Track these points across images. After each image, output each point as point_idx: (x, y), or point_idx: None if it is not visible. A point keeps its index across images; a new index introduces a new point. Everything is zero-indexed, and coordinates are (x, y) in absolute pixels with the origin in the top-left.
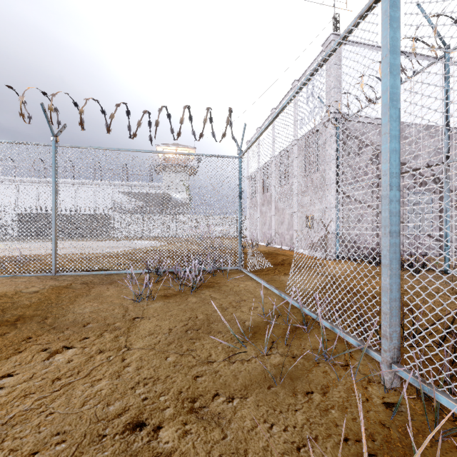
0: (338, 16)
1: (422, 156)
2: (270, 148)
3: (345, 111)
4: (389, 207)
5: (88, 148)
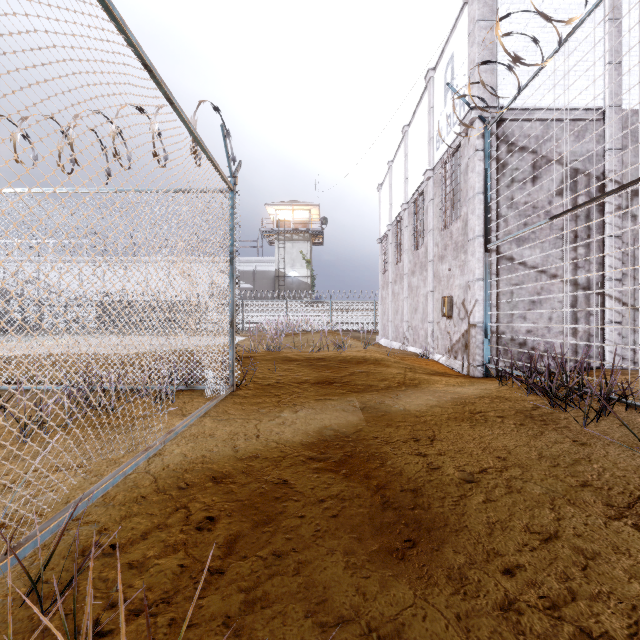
0: None
1: None
2: (402, 191)
3: (505, 104)
4: None
5: None
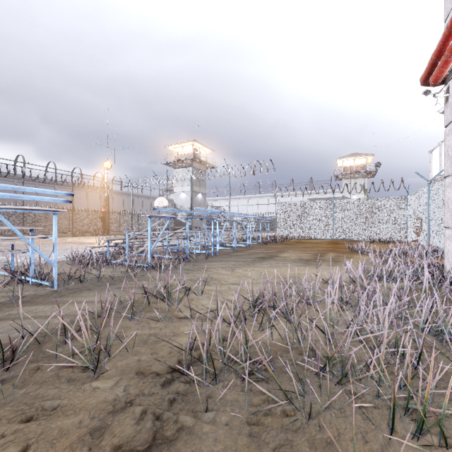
0: None
1: None
2: None
3: None
4: (428, 221)
5: (343, 199)
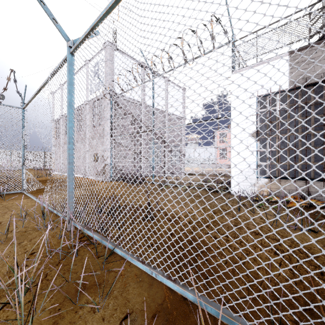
0: (116, 30)
1: (156, 125)
2: None
3: (116, 91)
4: (68, 152)
5: None
